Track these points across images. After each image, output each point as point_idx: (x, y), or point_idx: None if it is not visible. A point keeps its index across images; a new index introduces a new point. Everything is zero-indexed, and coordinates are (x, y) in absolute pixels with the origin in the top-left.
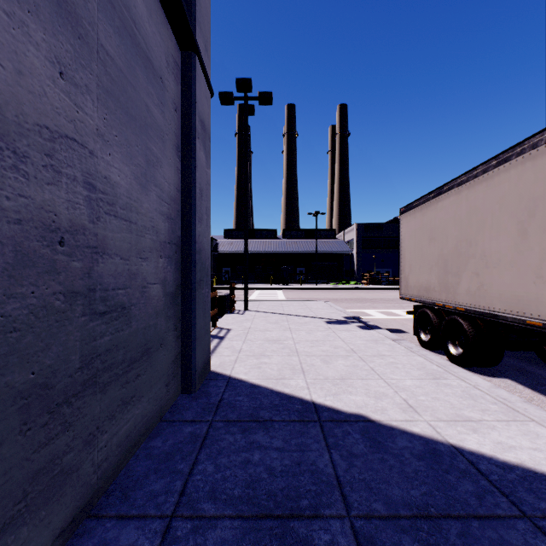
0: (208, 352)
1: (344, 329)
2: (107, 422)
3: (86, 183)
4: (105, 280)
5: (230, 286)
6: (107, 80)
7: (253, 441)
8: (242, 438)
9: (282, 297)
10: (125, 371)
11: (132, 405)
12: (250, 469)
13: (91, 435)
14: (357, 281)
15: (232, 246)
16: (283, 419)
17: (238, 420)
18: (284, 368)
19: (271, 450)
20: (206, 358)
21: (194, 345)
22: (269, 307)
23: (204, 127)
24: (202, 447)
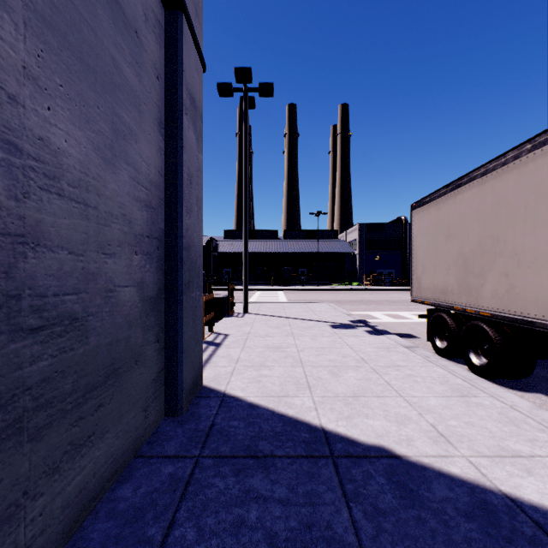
0: (200, 365)
1: (351, 335)
2: (45, 480)
3: (2, 141)
4: (40, 282)
5: (229, 287)
6: (45, 4)
7: (250, 488)
8: (235, 484)
9: (284, 298)
10: (78, 404)
11: (90, 447)
12: (244, 536)
13: (12, 507)
14: (360, 282)
15: (232, 246)
16: (287, 453)
17: (231, 455)
18: (287, 383)
19: (273, 502)
20: (197, 372)
21: (181, 359)
22: (270, 310)
23: (194, 103)
24: (183, 498)
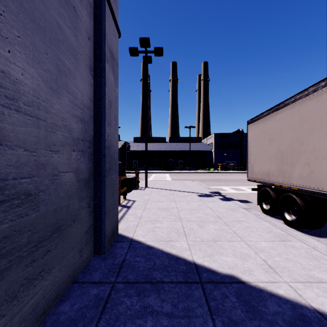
0: (116, 221)
1: (210, 201)
2: (6, 306)
3: None
4: (2, 170)
5: (136, 171)
6: None
7: (147, 305)
8: (138, 302)
9: (169, 178)
10: (31, 251)
11: (40, 279)
12: None
13: None
14: (215, 168)
15: (138, 147)
16: (172, 280)
17: (135, 281)
18: (171, 232)
19: (162, 315)
20: (115, 225)
21: (104, 218)
22: (161, 185)
23: (113, 56)
24: (103, 312)
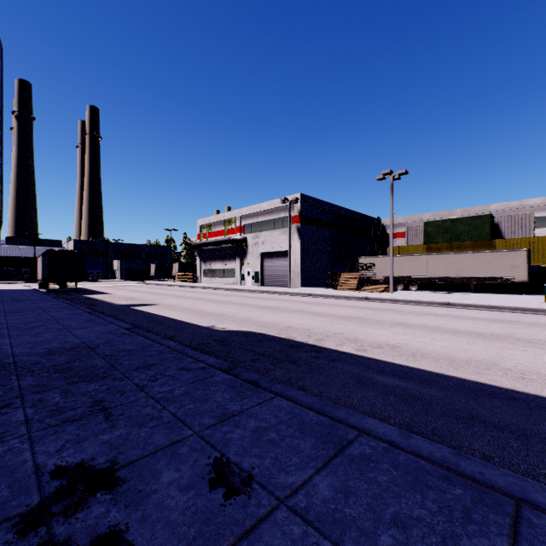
0: None
1: (18, 287)
2: None
3: None
4: None
5: None
6: None
7: None
8: None
9: None
10: None
11: None
12: None
13: None
14: None
15: None
16: None
17: None
18: None
19: None
20: None
21: None
22: None
23: None
24: None
